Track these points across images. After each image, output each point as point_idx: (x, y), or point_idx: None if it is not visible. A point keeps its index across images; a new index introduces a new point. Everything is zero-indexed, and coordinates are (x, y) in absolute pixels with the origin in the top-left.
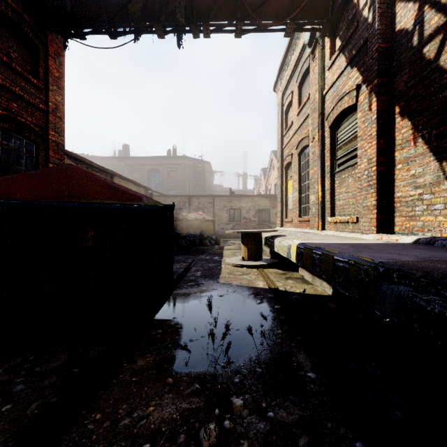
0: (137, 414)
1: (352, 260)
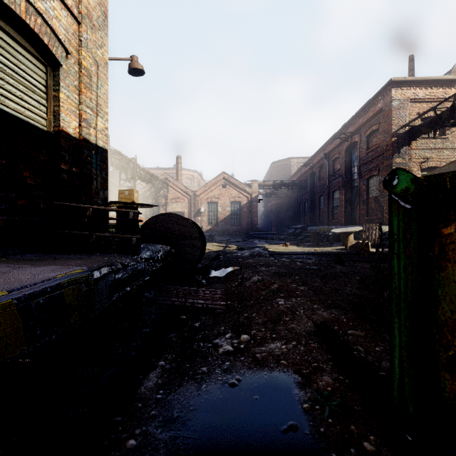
0: (290, 346)
1: (66, 281)
